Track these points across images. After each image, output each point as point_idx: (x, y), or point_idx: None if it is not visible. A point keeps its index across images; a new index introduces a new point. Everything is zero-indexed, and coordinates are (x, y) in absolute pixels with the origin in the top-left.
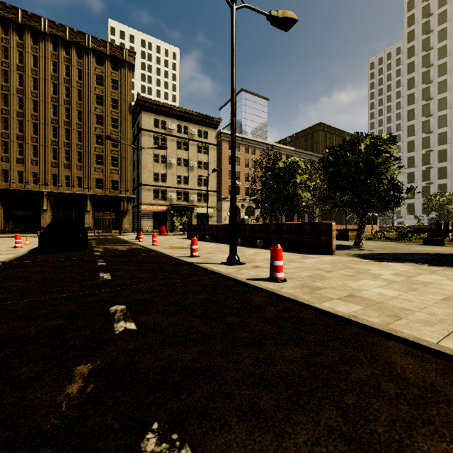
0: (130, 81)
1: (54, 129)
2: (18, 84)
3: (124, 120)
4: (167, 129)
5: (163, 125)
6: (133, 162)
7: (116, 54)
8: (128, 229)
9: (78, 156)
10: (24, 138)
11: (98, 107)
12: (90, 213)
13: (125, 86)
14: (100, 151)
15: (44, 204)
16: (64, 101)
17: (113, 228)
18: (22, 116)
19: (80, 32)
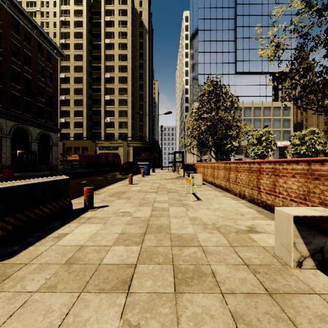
0: None
1: None
2: None
3: None
4: None
5: None
6: None
7: None
8: None
9: None
10: None
11: None
12: None
13: None
14: None
15: None
16: None
17: None
18: None
19: None
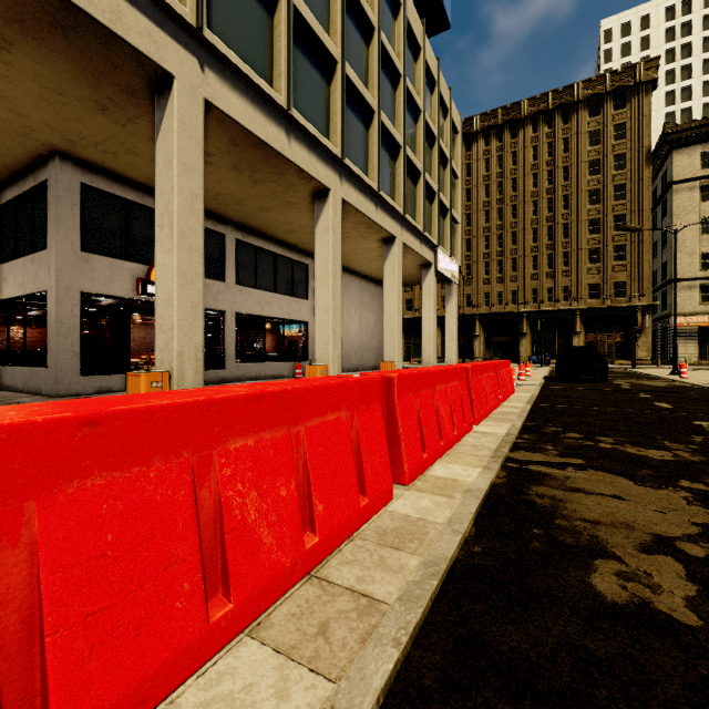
0: (648, 110)
1: (534, 232)
2: (497, 194)
3: (637, 181)
4: None
5: None
6: (652, 244)
7: (621, 82)
8: (644, 359)
9: (564, 258)
10: (503, 253)
11: (591, 179)
12: (579, 335)
13: (638, 125)
14: (594, 242)
15: (523, 327)
16: (545, 192)
17: (616, 357)
18: (501, 229)
19: (566, 88)
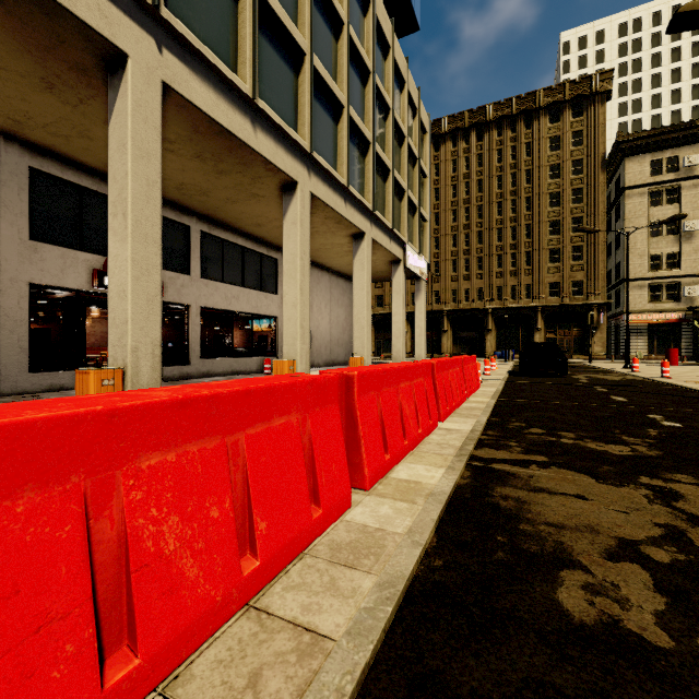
0: (603, 119)
1: (499, 232)
2: (464, 194)
3: (593, 185)
4: (680, 170)
5: (670, 166)
6: (606, 245)
7: (579, 91)
8: (599, 354)
9: (526, 257)
10: (469, 251)
11: (551, 182)
12: (541, 331)
13: (594, 132)
14: (554, 243)
15: (489, 323)
16: (509, 193)
17: (574, 352)
18: (468, 228)
19: (528, 95)
